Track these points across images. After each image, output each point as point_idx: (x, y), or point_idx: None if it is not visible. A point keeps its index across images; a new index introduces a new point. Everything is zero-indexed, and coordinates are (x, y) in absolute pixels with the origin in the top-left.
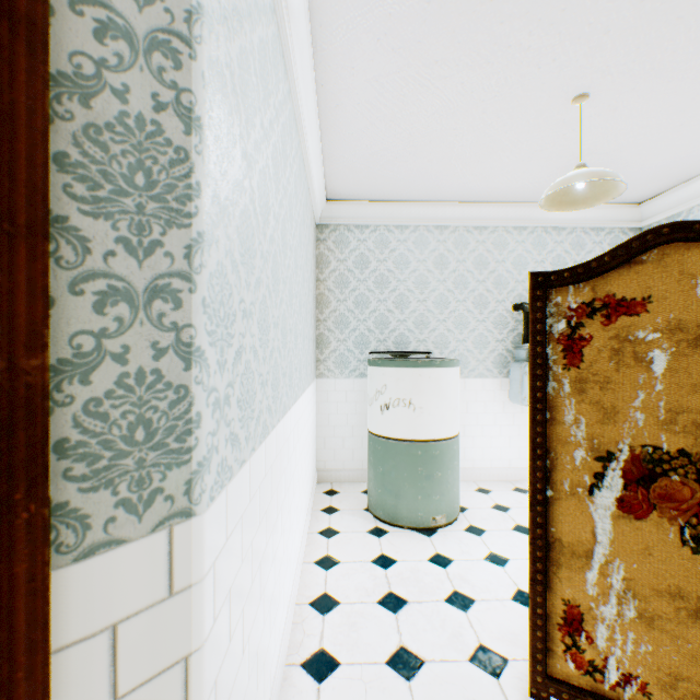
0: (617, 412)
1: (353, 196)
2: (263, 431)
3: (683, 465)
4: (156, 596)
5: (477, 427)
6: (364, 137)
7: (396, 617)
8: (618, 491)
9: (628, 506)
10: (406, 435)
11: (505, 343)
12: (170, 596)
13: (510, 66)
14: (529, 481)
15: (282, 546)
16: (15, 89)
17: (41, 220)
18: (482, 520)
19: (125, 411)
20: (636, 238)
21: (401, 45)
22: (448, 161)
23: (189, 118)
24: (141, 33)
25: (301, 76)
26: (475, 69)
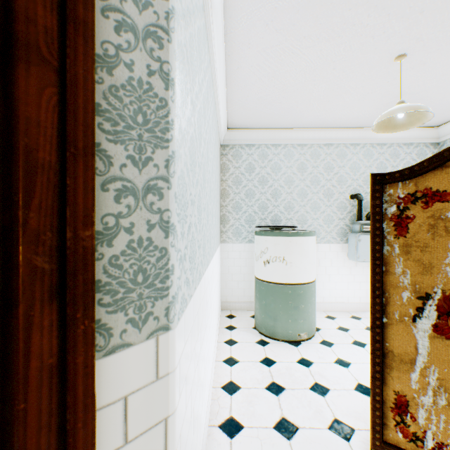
0: (433, 267)
1: (245, 126)
2: (199, 277)
3: None
4: (149, 379)
5: (326, 275)
6: (254, 87)
7: (278, 398)
8: (433, 320)
9: (440, 330)
10: (281, 280)
11: (345, 221)
12: (156, 380)
13: (353, 37)
14: (371, 312)
15: (207, 350)
16: (77, 65)
17: (90, 145)
18: (331, 336)
19: (131, 264)
20: (446, 150)
21: (282, 27)
22: (308, 101)
23: (167, 80)
24: (140, 27)
25: (216, 50)
26: (330, 41)
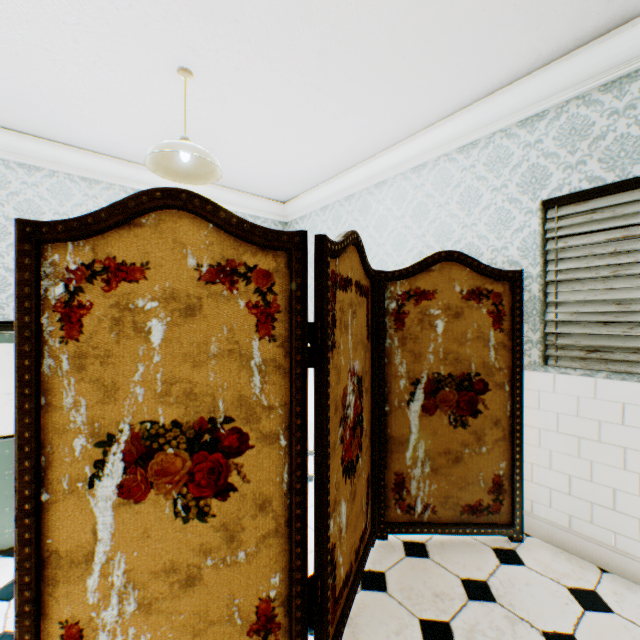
0: (120, 389)
1: None
2: None
3: (178, 436)
4: None
5: None
6: None
7: None
8: (121, 476)
9: (130, 491)
10: None
11: None
12: None
13: None
14: (17, 489)
15: None
16: None
17: None
18: None
19: None
20: (134, 198)
21: None
22: (66, 95)
23: None
24: None
25: None
26: None
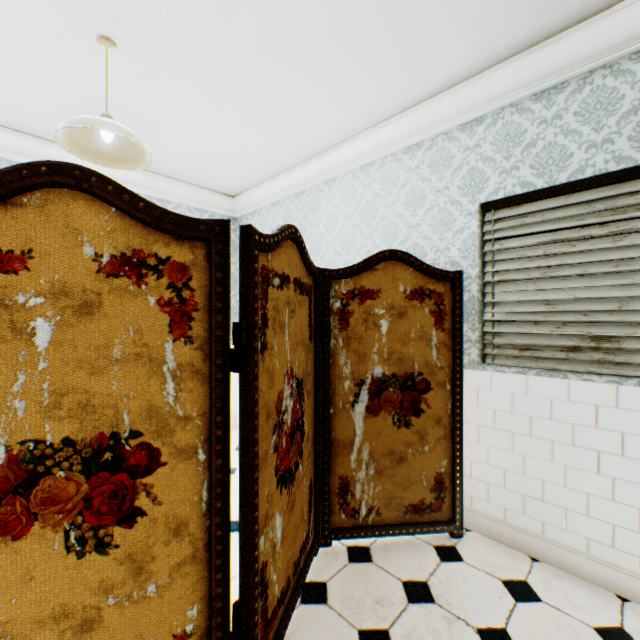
0: None
1: None
2: None
3: (70, 456)
4: None
5: None
6: None
7: None
8: None
9: (6, 526)
10: None
11: None
12: None
13: None
14: None
15: None
16: None
17: None
18: None
19: None
20: (10, 171)
21: None
22: None
23: None
24: None
25: None
26: None
